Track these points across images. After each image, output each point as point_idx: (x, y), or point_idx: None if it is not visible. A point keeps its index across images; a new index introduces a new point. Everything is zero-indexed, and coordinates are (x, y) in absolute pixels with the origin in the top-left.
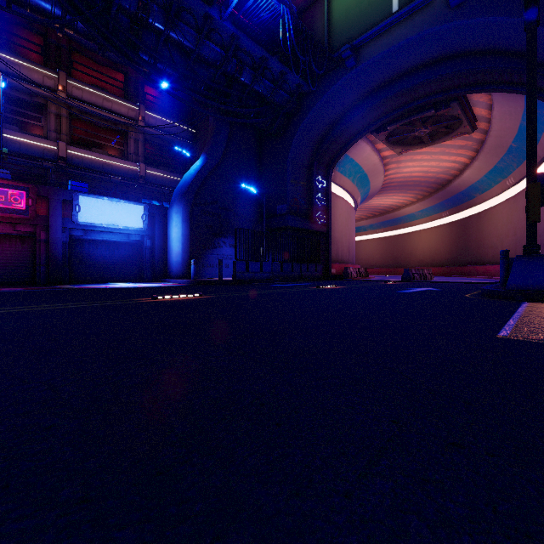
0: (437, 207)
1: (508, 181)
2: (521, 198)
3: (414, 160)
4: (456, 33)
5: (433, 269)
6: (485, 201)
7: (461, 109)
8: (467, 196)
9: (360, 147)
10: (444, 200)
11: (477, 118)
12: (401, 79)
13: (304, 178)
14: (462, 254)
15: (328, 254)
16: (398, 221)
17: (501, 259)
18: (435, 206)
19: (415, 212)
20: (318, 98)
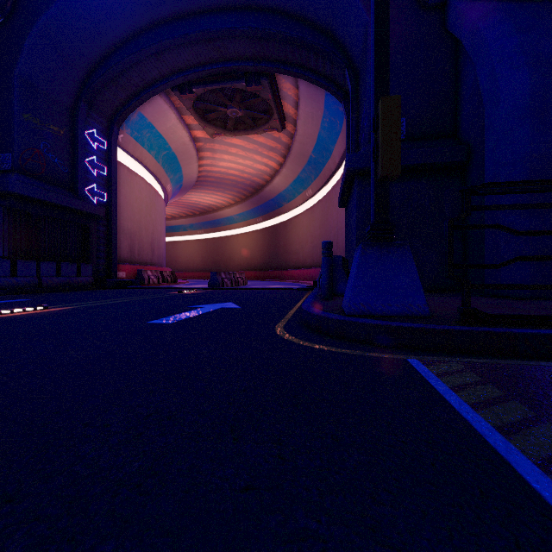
0: (253, 212)
1: (308, 192)
2: (317, 209)
3: (230, 153)
4: None
5: (250, 274)
6: (291, 210)
7: (272, 93)
8: (277, 204)
9: (161, 109)
10: (259, 205)
11: (285, 117)
12: (205, 16)
13: (60, 122)
14: (273, 259)
15: (111, 250)
16: (218, 223)
17: (324, 256)
18: (251, 211)
19: (234, 215)
20: None
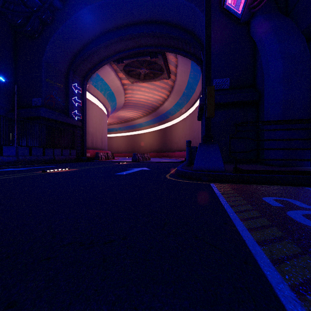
0: (153, 121)
1: (183, 110)
2: (187, 119)
3: (141, 90)
4: (160, 3)
5: (151, 154)
6: (173, 119)
7: (163, 61)
8: (166, 116)
9: (107, 71)
10: (156, 117)
11: (170, 72)
12: (130, 27)
13: (61, 81)
14: (164, 146)
15: (83, 142)
16: (134, 127)
17: (187, 147)
18: (152, 120)
19: (142, 122)
20: (69, 15)
